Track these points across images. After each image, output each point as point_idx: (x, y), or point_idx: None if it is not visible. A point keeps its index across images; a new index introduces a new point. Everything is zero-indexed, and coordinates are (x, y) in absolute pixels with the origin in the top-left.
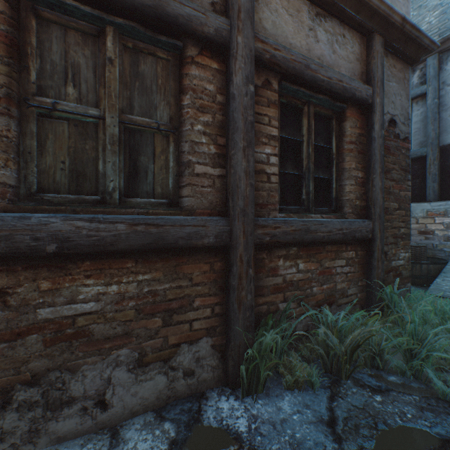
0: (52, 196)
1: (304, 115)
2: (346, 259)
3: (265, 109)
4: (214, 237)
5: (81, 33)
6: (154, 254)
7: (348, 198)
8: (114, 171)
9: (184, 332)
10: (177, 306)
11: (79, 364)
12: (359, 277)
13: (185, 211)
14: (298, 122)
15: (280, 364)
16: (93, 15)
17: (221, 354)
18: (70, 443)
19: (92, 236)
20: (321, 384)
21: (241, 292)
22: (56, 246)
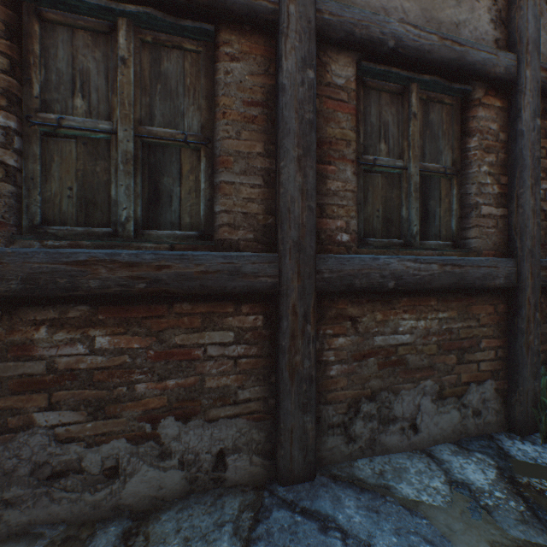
0: (372, 240)
1: None
2: None
3: (542, 141)
4: (503, 278)
5: (388, 94)
6: (449, 294)
7: None
8: (416, 216)
9: (472, 372)
10: (467, 346)
11: (398, 388)
12: None
13: (471, 252)
14: None
15: None
16: (406, 77)
17: (502, 399)
18: (396, 455)
19: (415, 275)
20: None
21: (528, 336)
22: (393, 283)
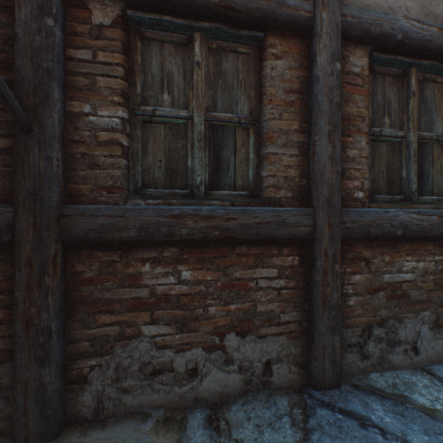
0: (378, 197)
1: None
2: None
3: None
4: None
5: (390, 77)
6: None
7: None
8: (414, 176)
9: None
10: None
11: (402, 317)
12: None
13: None
14: None
15: None
16: (408, 63)
17: None
18: (401, 372)
19: (418, 225)
20: None
21: None
22: (400, 231)
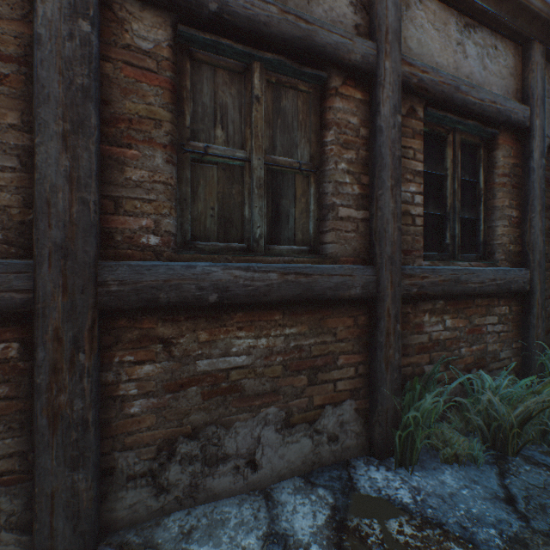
0: (204, 244)
1: (448, 145)
2: (498, 315)
3: (409, 141)
4: (360, 288)
5: (228, 71)
6: (299, 306)
7: (500, 242)
8: (260, 216)
9: (328, 393)
10: (321, 364)
11: (232, 420)
12: (513, 337)
13: (328, 259)
14: (440, 153)
15: (431, 435)
16: (243, 52)
17: (364, 419)
18: (226, 501)
19: (247, 286)
20: (483, 459)
21: (388, 351)
22: (217, 296)
